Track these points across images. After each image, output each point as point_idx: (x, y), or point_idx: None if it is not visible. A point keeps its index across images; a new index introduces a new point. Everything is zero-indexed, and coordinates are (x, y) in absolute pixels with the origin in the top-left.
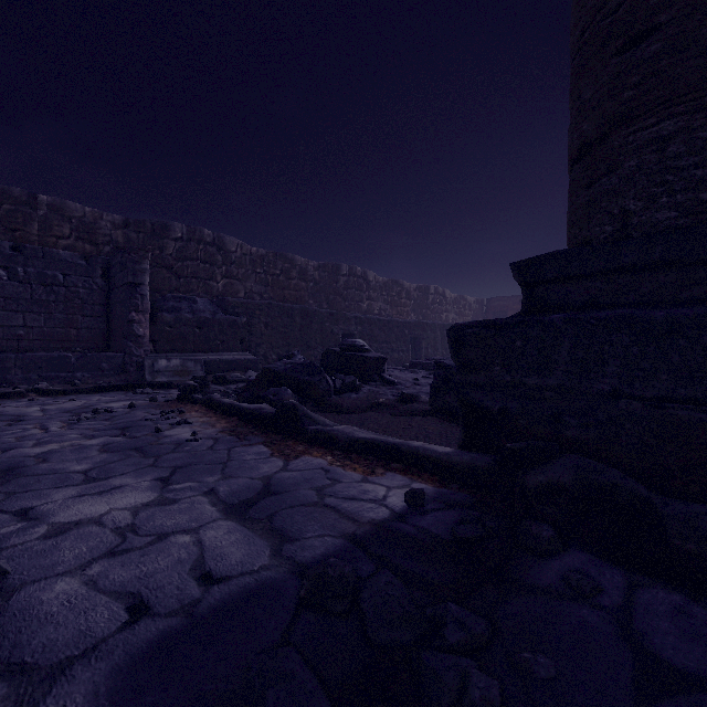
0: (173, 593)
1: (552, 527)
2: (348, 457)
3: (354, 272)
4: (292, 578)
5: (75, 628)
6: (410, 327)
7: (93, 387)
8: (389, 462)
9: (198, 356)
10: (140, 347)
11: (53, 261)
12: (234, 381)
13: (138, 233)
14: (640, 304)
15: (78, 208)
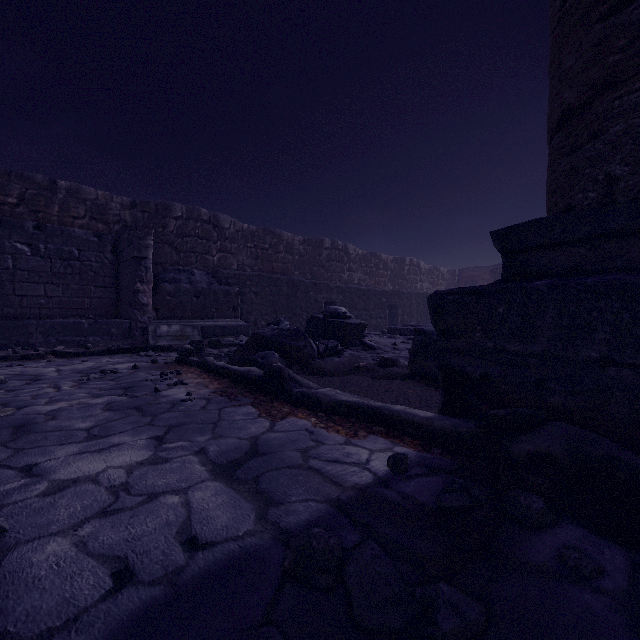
0: (159, 559)
1: (542, 498)
2: (331, 419)
3: (335, 245)
4: (276, 545)
5: (60, 594)
6: (387, 296)
7: (103, 350)
8: (371, 425)
9: (195, 322)
10: (145, 314)
11: (70, 238)
12: (227, 345)
13: (144, 213)
14: (627, 270)
15: (92, 191)
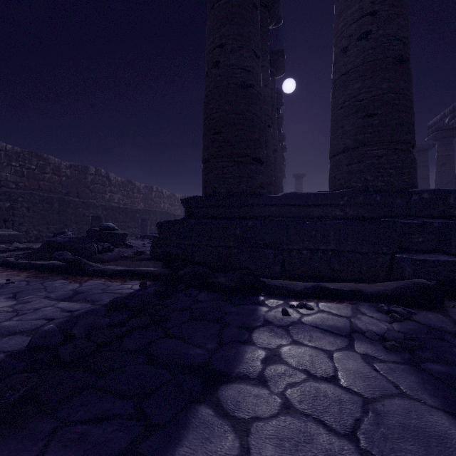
0: (60, 316)
1: (185, 284)
2: (113, 278)
3: (99, 172)
4: (102, 307)
5: (30, 325)
6: (140, 212)
7: None
8: (132, 277)
9: None
10: None
11: None
12: (3, 251)
13: None
14: (217, 217)
15: None
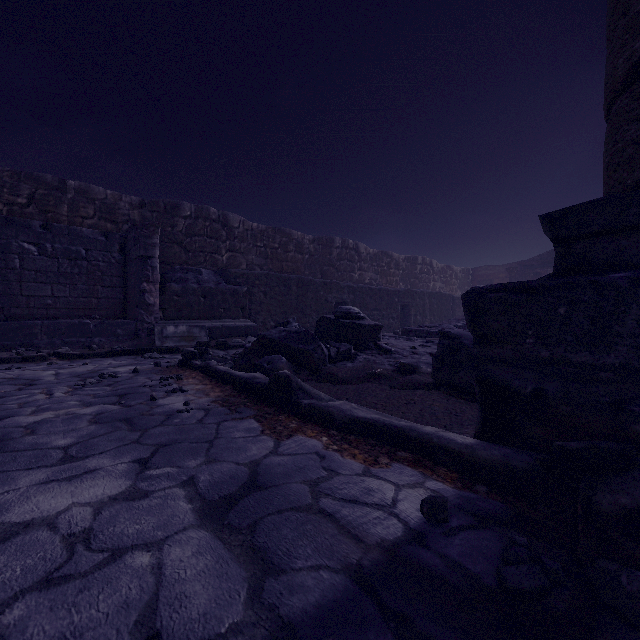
0: None
1: None
2: (346, 440)
3: (346, 244)
4: None
5: None
6: (399, 295)
7: (107, 351)
8: (394, 449)
9: (203, 323)
10: (151, 314)
11: (77, 237)
12: (235, 346)
13: (152, 212)
14: None
15: (101, 191)
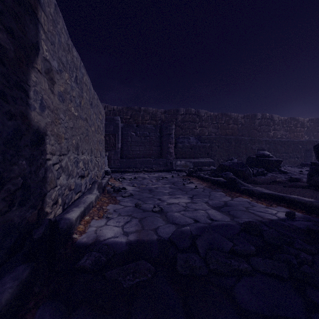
0: (203, 220)
1: None
2: (259, 199)
3: (264, 116)
4: (238, 225)
5: (183, 220)
6: (303, 144)
7: (158, 170)
8: (279, 203)
9: (190, 160)
10: (171, 156)
11: (146, 128)
12: (205, 170)
13: (169, 114)
14: None
15: (151, 109)
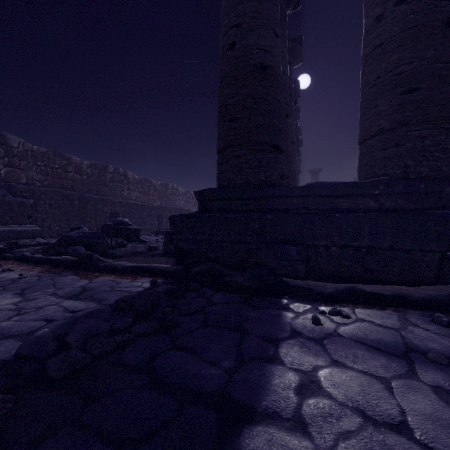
0: (61, 316)
1: (198, 283)
2: (123, 275)
3: (117, 171)
4: (108, 307)
5: (26, 327)
6: (156, 209)
7: None
8: (143, 274)
9: None
10: None
11: None
12: (26, 246)
13: None
14: (233, 210)
15: None
